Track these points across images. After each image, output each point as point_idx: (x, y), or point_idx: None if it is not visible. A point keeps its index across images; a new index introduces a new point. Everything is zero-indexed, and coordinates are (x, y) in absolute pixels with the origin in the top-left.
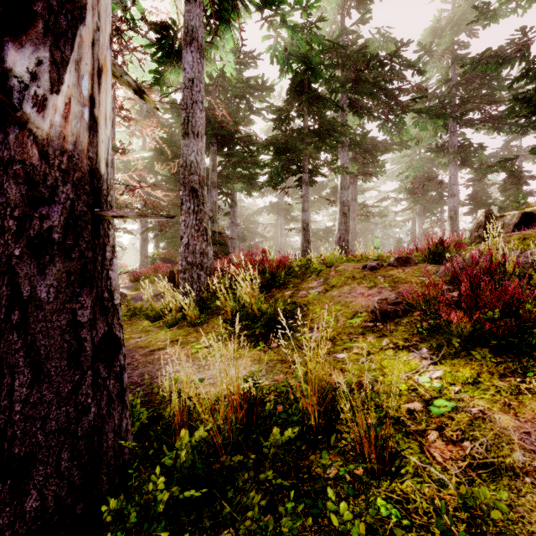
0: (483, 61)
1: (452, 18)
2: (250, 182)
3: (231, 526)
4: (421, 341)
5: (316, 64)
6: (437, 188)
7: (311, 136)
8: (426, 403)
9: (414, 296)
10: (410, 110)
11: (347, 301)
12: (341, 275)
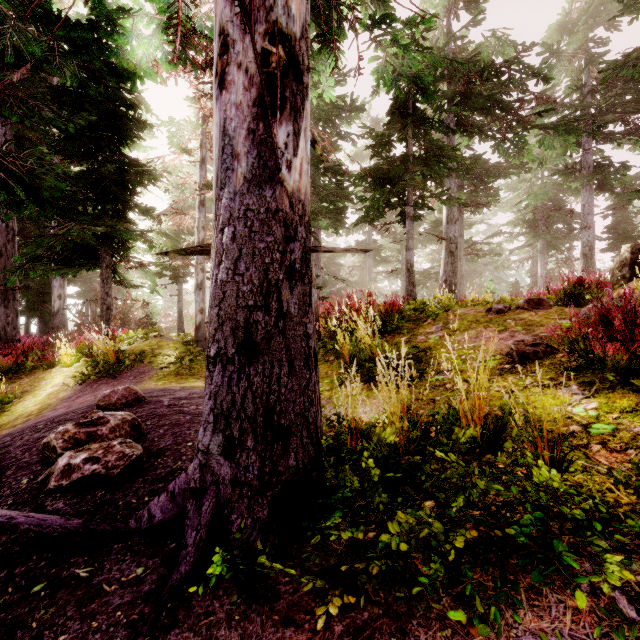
0: (629, 64)
1: (586, 10)
2: (336, 218)
3: (428, 500)
4: (569, 379)
5: (429, 84)
6: (565, 219)
7: (419, 164)
8: (584, 426)
9: (554, 339)
10: (534, 127)
11: (476, 344)
12: (462, 319)
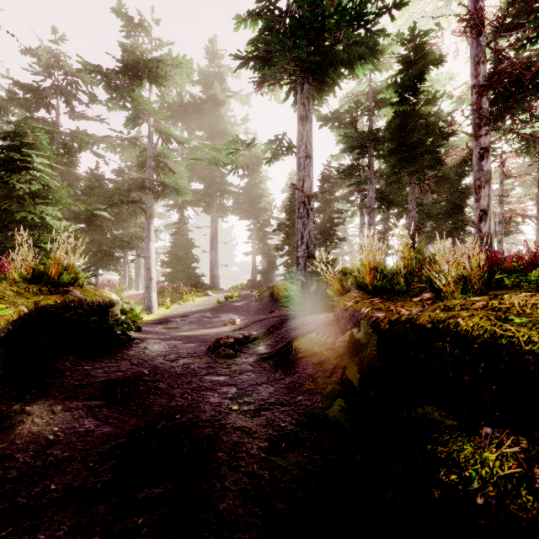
0: None
1: None
2: None
3: None
4: None
5: None
6: None
7: None
8: None
9: None
10: None
11: None
12: None
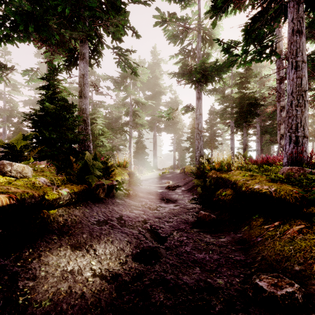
0: None
1: None
2: None
3: None
4: None
5: None
6: None
7: None
8: None
9: None
10: None
11: None
12: None
